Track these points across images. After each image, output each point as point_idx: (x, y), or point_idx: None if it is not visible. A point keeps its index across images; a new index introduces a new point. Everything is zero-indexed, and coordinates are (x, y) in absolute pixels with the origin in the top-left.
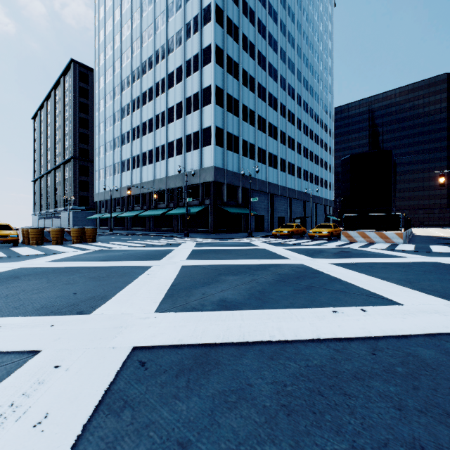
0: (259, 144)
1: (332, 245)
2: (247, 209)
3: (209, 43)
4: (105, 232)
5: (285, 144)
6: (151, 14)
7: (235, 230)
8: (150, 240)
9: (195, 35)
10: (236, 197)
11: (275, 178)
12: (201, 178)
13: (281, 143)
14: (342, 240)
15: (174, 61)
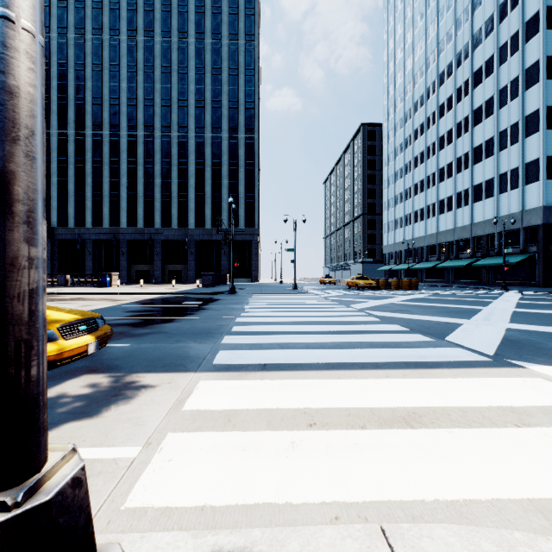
0: None
1: None
2: None
3: (535, 60)
4: None
5: None
6: (450, 51)
7: None
8: (466, 291)
9: (512, 56)
10: None
11: None
12: (522, 221)
13: None
14: None
15: (481, 94)
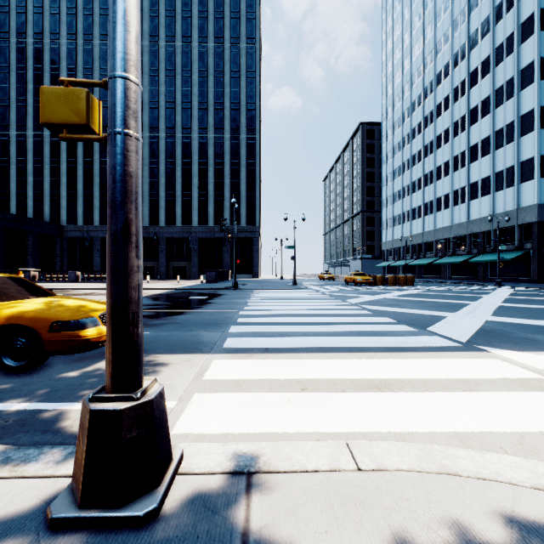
0: None
1: None
2: None
3: (530, 61)
4: None
5: None
6: (447, 52)
7: None
8: (460, 286)
9: (508, 57)
10: None
11: None
12: (517, 219)
13: None
14: None
15: (477, 94)
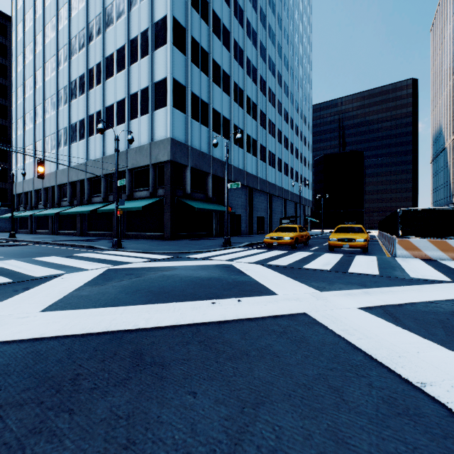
0: (236, 121)
1: (445, 278)
2: (220, 205)
3: None
4: (1, 238)
5: (265, 128)
6: None
7: (204, 235)
8: (7, 262)
9: None
10: (205, 188)
11: (255, 168)
12: (152, 156)
13: (261, 125)
14: (398, 255)
15: None
